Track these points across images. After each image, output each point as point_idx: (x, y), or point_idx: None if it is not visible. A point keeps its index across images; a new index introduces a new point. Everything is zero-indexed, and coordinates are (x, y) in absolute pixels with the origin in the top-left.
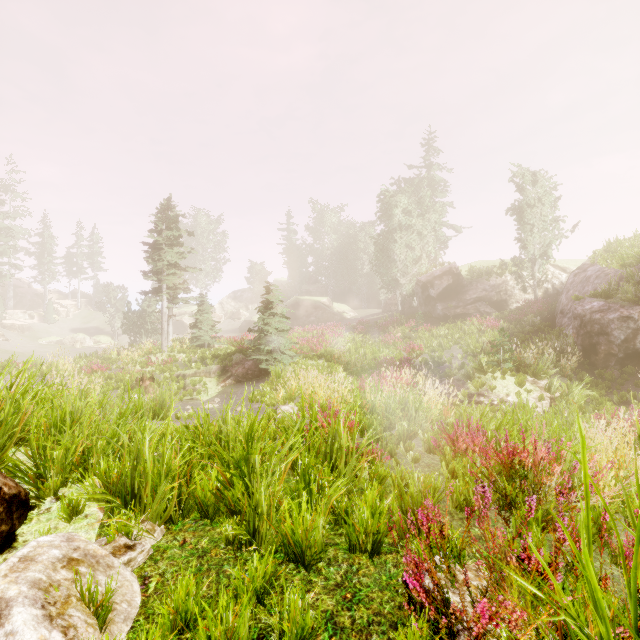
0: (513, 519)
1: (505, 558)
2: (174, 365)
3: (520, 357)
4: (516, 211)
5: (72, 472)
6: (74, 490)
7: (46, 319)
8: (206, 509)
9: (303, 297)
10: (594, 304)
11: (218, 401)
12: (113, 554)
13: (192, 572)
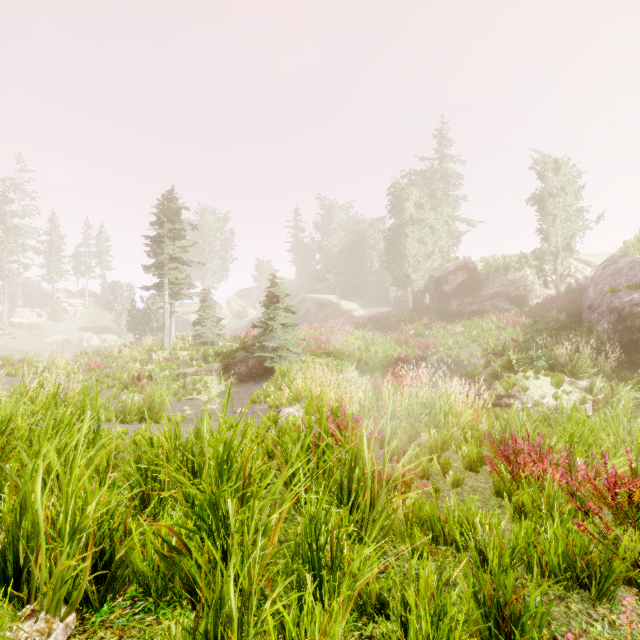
0: None
1: None
2: (175, 363)
3: (551, 355)
4: (537, 201)
5: None
6: None
7: (54, 318)
8: (149, 583)
9: (311, 295)
10: (634, 296)
11: (219, 401)
12: None
13: None
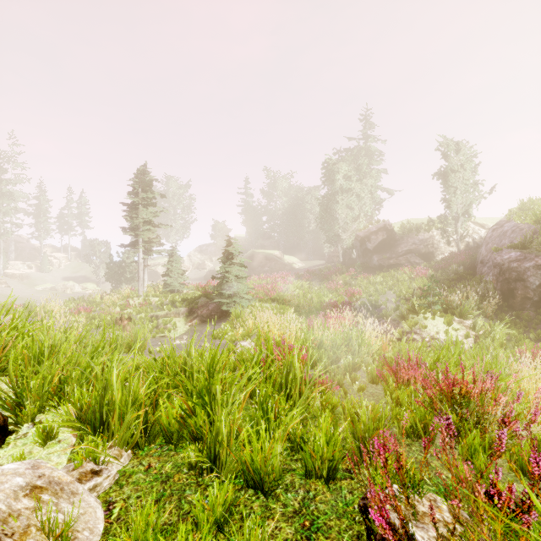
0: (460, 446)
1: (473, 493)
2: (148, 307)
3: (447, 300)
4: (441, 176)
5: (49, 400)
6: (50, 416)
7: (42, 269)
8: (170, 435)
9: (258, 250)
10: (512, 254)
11: (186, 338)
12: (79, 480)
13: (155, 497)
